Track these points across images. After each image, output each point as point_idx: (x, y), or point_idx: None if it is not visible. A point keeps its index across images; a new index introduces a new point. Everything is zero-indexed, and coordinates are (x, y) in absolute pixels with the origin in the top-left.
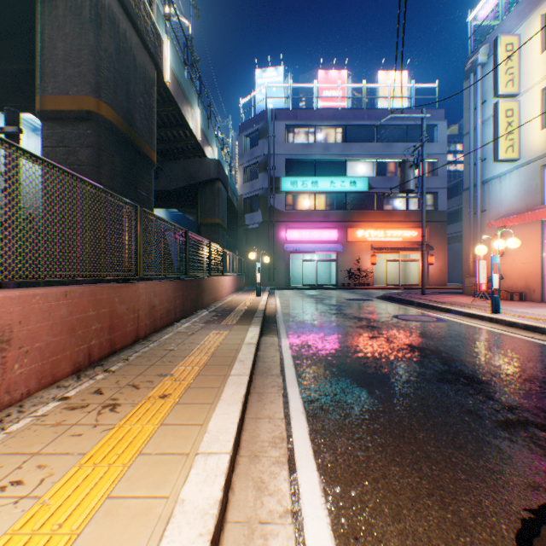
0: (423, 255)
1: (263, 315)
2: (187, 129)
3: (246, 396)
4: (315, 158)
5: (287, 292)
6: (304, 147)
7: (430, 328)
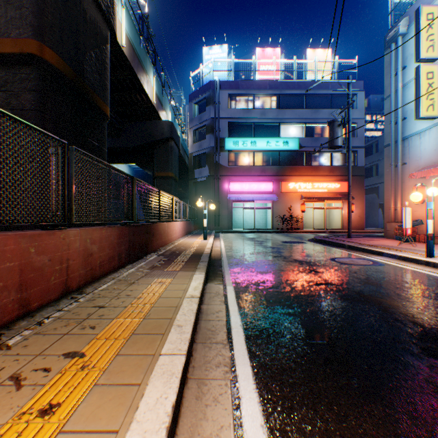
0: (349, 203)
1: (208, 259)
2: (143, 93)
3: (179, 396)
4: (253, 121)
5: (230, 235)
6: (244, 112)
7: (372, 273)
